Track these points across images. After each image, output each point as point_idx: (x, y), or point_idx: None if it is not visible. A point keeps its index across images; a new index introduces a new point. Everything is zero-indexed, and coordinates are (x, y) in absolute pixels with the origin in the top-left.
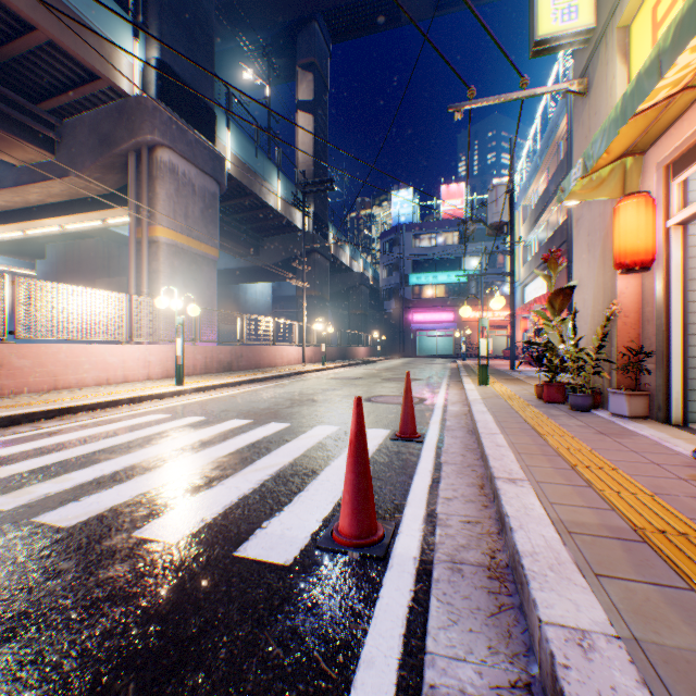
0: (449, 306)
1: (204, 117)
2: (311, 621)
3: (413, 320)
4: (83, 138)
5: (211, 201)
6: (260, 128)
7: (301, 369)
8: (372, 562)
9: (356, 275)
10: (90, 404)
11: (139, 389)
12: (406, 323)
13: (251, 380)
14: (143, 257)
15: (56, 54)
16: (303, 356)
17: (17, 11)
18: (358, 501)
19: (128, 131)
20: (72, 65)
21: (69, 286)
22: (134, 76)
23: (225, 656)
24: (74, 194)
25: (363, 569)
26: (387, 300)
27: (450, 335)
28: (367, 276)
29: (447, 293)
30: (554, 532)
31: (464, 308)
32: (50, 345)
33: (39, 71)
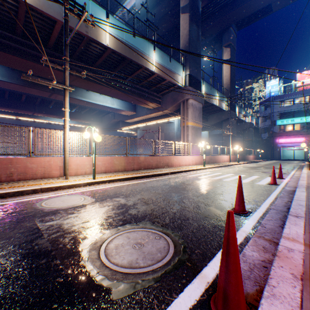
0: (301, 134)
1: (198, 85)
2: (270, 186)
3: (278, 142)
4: (168, 100)
5: (200, 110)
6: (232, 102)
7: (230, 163)
8: (276, 185)
9: (246, 123)
10: (194, 169)
11: (196, 167)
12: (274, 144)
13: (219, 166)
14: (184, 131)
15: (167, 83)
16: (229, 159)
17: (164, 78)
18: (273, 179)
19: (181, 96)
20: (169, 84)
21: (181, 143)
22: (182, 81)
23: (261, 186)
24: (162, 114)
25: (275, 185)
26: (263, 133)
27: (302, 149)
28: (252, 123)
29: (300, 127)
30: (305, 183)
31: (302, 144)
32: (178, 156)
33: (161, 87)
